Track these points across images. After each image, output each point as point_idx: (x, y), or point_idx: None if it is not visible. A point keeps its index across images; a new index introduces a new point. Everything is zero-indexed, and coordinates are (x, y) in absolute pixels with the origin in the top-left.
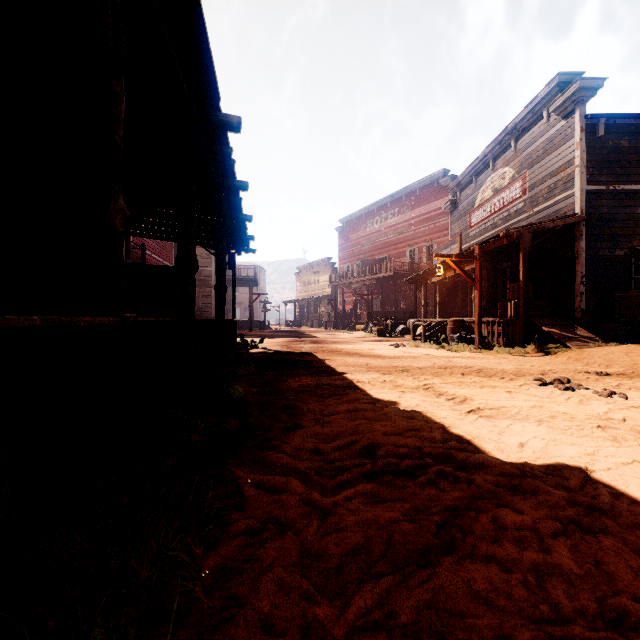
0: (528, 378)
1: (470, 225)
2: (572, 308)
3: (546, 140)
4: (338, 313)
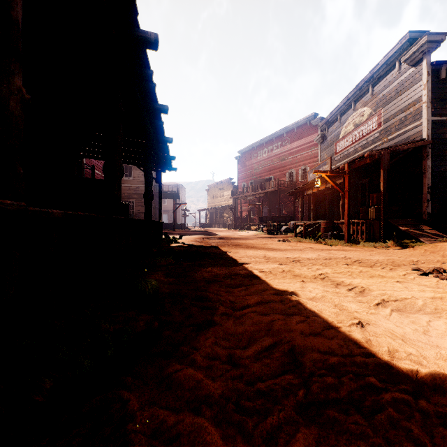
0: (405, 268)
1: (336, 152)
2: (420, 212)
3: (398, 84)
4: (237, 218)
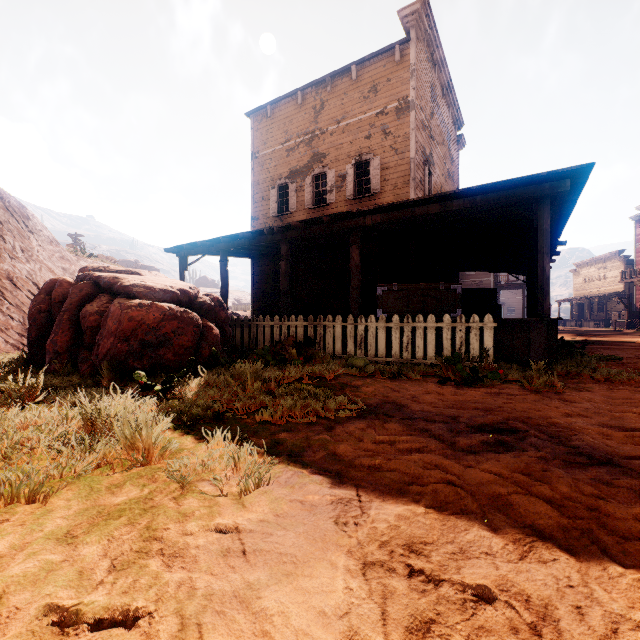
0: None
1: None
2: None
3: None
4: (633, 312)
